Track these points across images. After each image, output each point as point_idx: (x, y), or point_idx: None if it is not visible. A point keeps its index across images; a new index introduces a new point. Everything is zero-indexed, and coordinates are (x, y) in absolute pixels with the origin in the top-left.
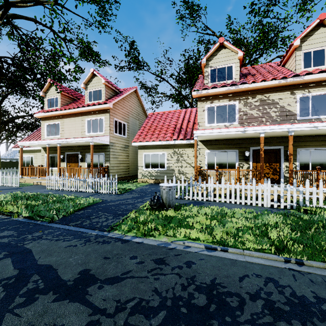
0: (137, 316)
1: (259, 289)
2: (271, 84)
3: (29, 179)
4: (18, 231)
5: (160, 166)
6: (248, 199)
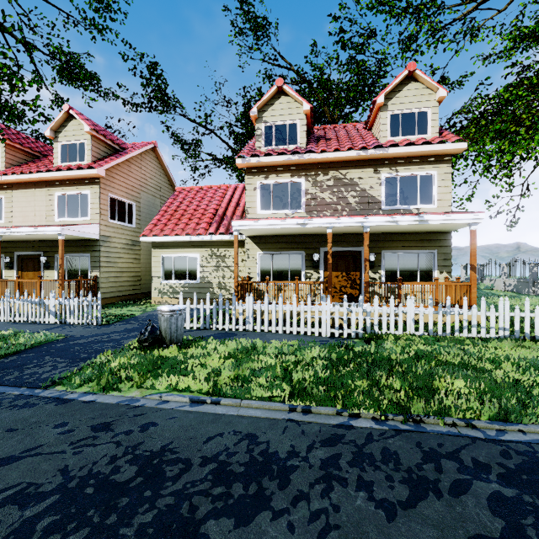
0: (8, 507)
1: (223, 450)
2: (348, 156)
3: None
4: None
5: (190, 276)
6: (302, 326)
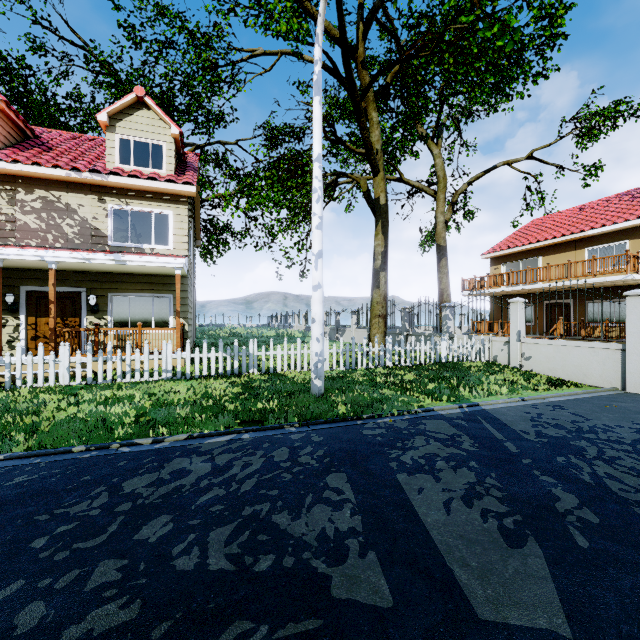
0: None
1: None
2: (56, 175)
3: None
4: None
5: None
6: None
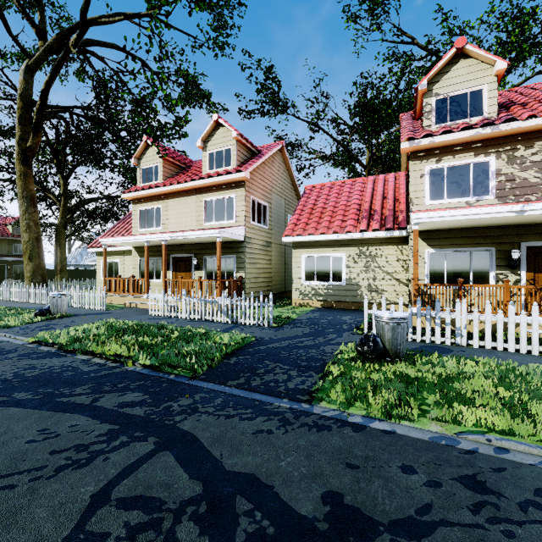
0: None
1: None
2: None
3: (118, 297)
4: (149, 392)
5: (333, 277)
6: None
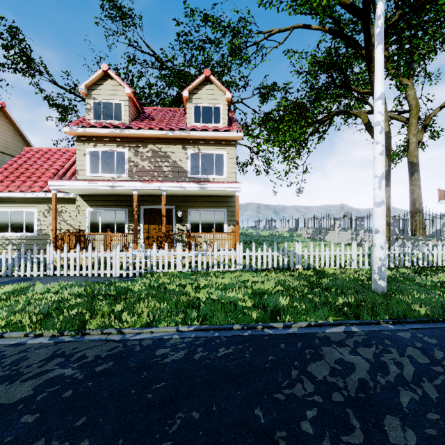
0: None
1: None
2: (160, 135)
3: None
4: None
5: (27, 229)
6: (96, 269)
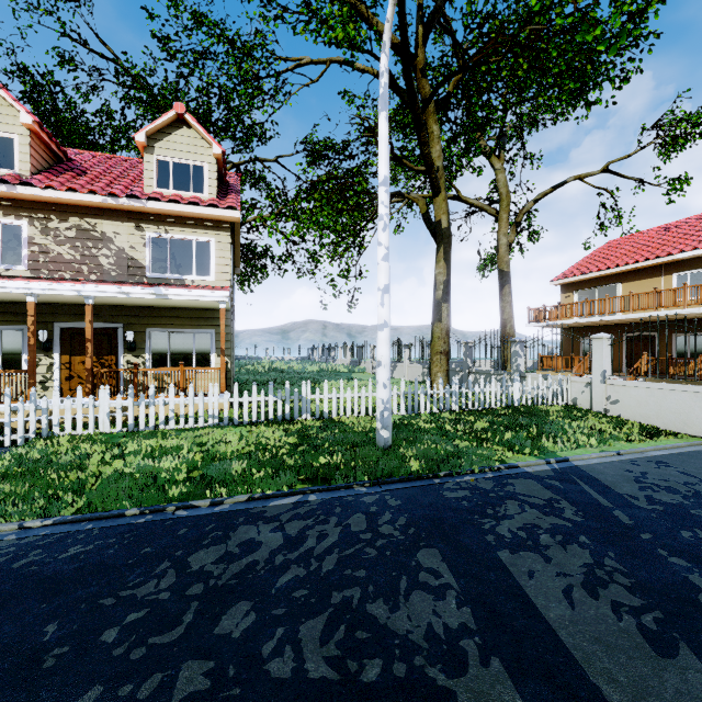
0: None
1: None
2: (91, 202)
3: None
4: None
5: None
6: None
